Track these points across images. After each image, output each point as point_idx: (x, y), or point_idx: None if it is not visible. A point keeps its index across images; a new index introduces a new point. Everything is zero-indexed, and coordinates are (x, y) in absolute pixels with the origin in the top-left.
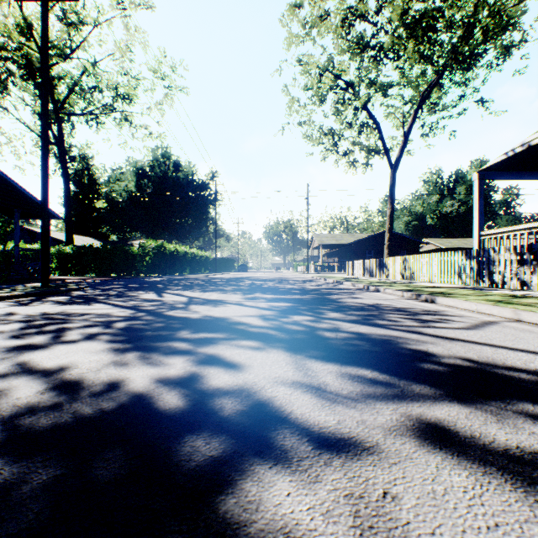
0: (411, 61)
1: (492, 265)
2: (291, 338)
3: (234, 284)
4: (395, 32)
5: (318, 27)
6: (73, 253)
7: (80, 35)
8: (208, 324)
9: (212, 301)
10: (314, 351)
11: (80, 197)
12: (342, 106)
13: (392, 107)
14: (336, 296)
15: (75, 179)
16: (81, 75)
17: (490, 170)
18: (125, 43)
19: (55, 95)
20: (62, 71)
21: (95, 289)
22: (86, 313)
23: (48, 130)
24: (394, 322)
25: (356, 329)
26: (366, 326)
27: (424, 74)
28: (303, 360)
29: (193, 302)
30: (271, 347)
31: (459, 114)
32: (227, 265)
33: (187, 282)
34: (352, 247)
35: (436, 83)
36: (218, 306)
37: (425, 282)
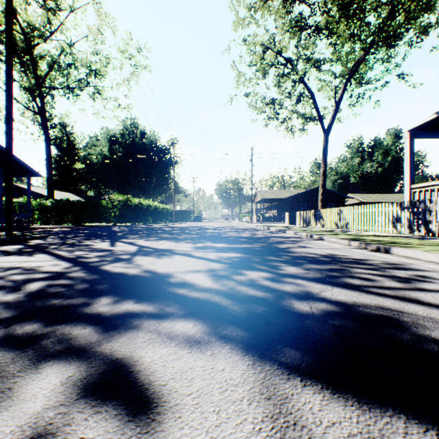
0: (342, 40)
1: (428, 215)
2: (248, 314)
3: (188, 233)
4: (329, 12)
5: (261, 9)
6: (52, 206)
7: (57, 19)
8: (143, 284)
9: (160, 251)
10: (292, 351)
11: (62, 159)
12: (282, 78)
13: (325, 81)
14: (285, 245)
15: (55, 143)
16: (59, 54)
17: (420, 129)
18: (97, 27)
19: (40, 73)
20: (43, 51)
21: (56, 238)
22: (12, 268)
23: (12, 89)
24: (369, 281)
25: (329, 294)
26: (340, 289)
27: (353, 51)
28: (280, 382)
29: (141, 252)
30: (221, 338)
31: (382, 87)
32: (184, 216)
33: (146, 231)
34: (289, 201)
35: (364, 59)
36: (165, 257)
37: (361, 231)
